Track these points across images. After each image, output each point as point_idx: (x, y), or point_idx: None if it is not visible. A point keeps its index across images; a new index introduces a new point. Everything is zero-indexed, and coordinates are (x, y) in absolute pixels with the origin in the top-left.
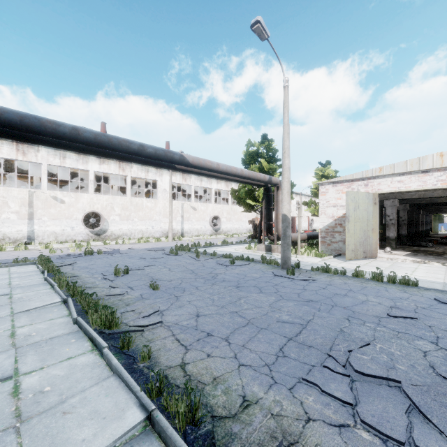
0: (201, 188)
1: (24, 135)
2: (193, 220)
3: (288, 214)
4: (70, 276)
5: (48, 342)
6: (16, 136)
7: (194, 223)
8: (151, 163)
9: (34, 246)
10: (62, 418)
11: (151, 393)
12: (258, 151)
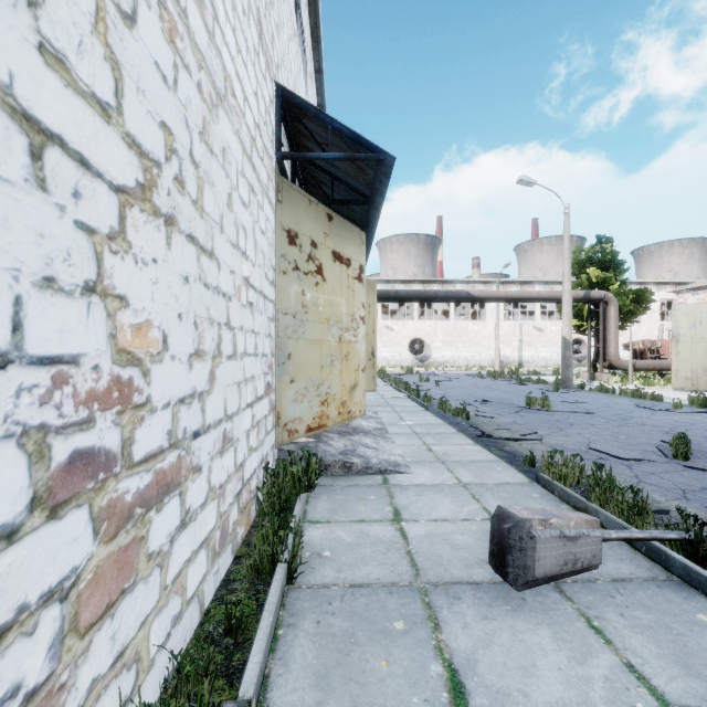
0: None
1: None
2: (538, 345)
3: (566, 336)
4: None
5: (385, 390)
6: None
7: (539, 350)
8: (446, 301)
9: None
10: (389, 395)
11: (411, 395)
12: (594, 255)
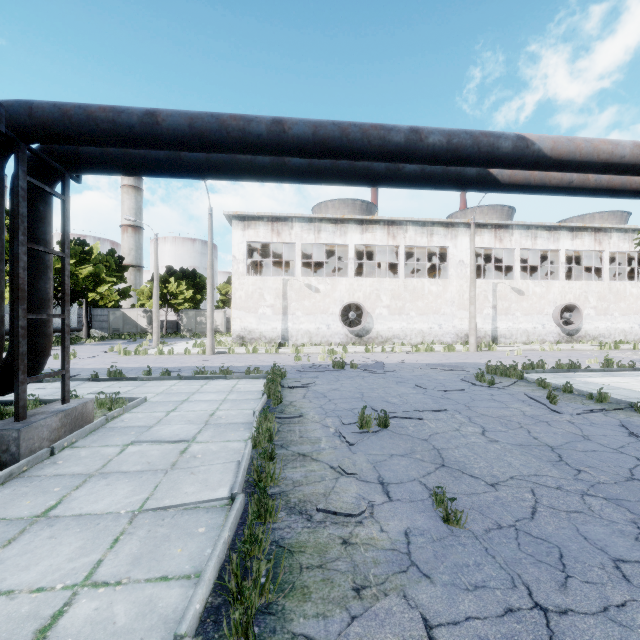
0: (533, 254)
1: (213, 165)
2: (517, 313)
3: None
4: (286, 417)
5: None
6: (204, 170)
7: (519, 320)
8: (437, 182)
9: (287, 349)
10: None
11: None
12: None
